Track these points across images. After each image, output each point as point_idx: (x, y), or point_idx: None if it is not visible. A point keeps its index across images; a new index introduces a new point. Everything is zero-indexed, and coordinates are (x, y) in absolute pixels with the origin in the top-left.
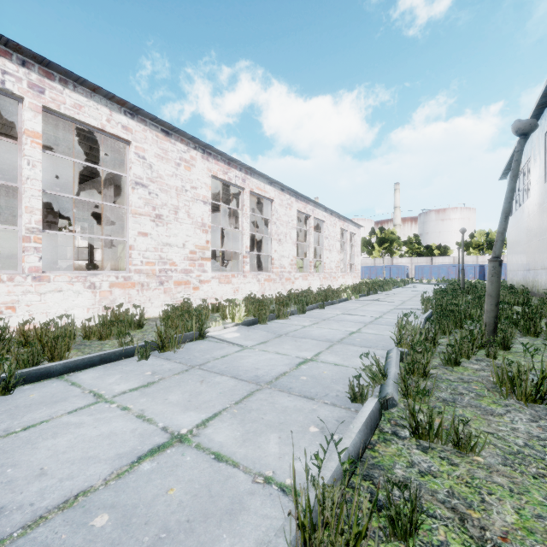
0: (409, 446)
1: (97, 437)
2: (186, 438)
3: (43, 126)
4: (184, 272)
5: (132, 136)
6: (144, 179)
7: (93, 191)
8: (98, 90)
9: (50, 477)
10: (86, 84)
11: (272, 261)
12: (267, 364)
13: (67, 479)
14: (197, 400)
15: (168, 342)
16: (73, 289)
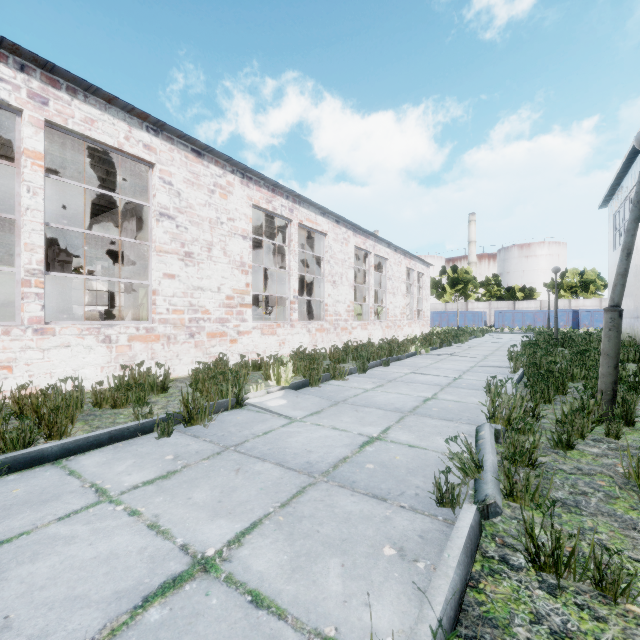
0: (528, 583)
1: (92, 560)
2: (213, 564)
3: (49, 145)
4: (219, 321)
5: (156, 157)
6: (170, 210)
7: (112, 225)
8: (114, 100)
9: (16, 633)
10: (100, 93)
11: (325, 307)
12: (322, 445)
13: (38, 637)
14: (231, 500)
15: (197, 413)
16: (84, 343)
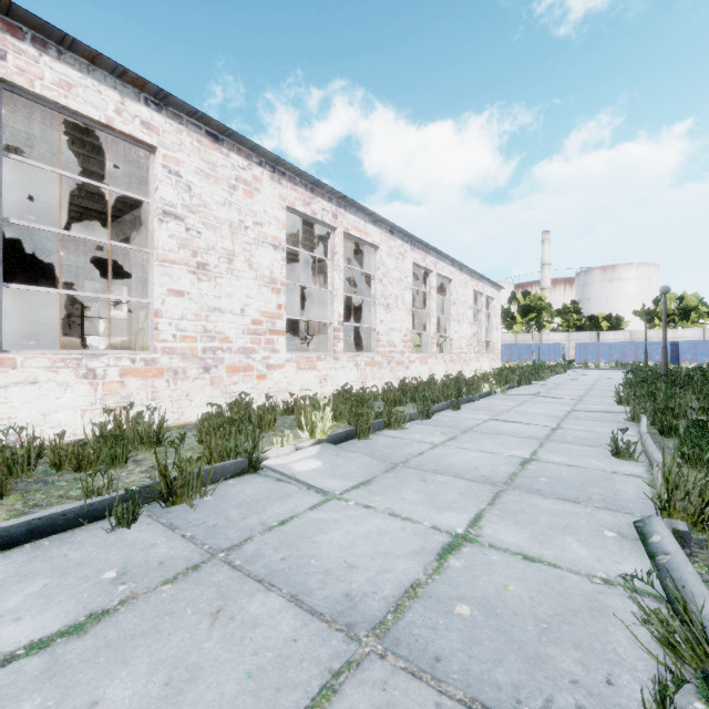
0: None
1: None
2: None
3: (26, 128)
4: (242, 352)
5: (159, 139)
6: (177, 208)
7: (120, 237)
8: (99, 59)
9: None
10: (78, 48)
11: (376, 336)
12: (373, 551)
13: None
14: None
15: (182, 485)
16: (58, 379)
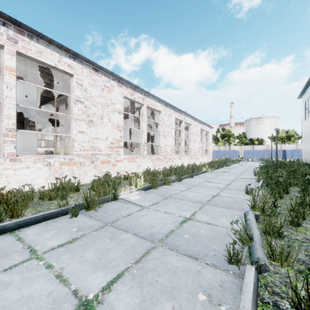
0: None
1: (17, 301)
2: (91, 305)
3: (20, 66)
4: (106, 155)
5: (74, 71)
6: (81, 98)
7: (54, 107)
8: (52, 42)
9: None
10: (44, 38)
11: (160, 148)
12: (159, 222)
13: None
14: (106, 258)
15: (92, 204)
16: (36, 166)
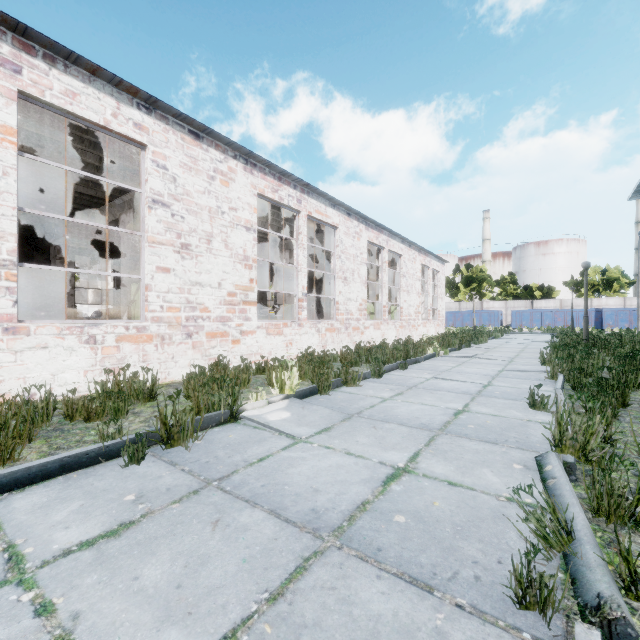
0: None
1: None
2: None
3: (33, 127)
4: (219, 320)
5: (149, 137)
6: (164, 196)
7: (110, 218)
8: (99, 72)
9: None
10: (82, 62)
11: (335, 305)
12: (333, 479)
13: None
14: (196, 584)
15: (178, 431)
16: (64, 344)
